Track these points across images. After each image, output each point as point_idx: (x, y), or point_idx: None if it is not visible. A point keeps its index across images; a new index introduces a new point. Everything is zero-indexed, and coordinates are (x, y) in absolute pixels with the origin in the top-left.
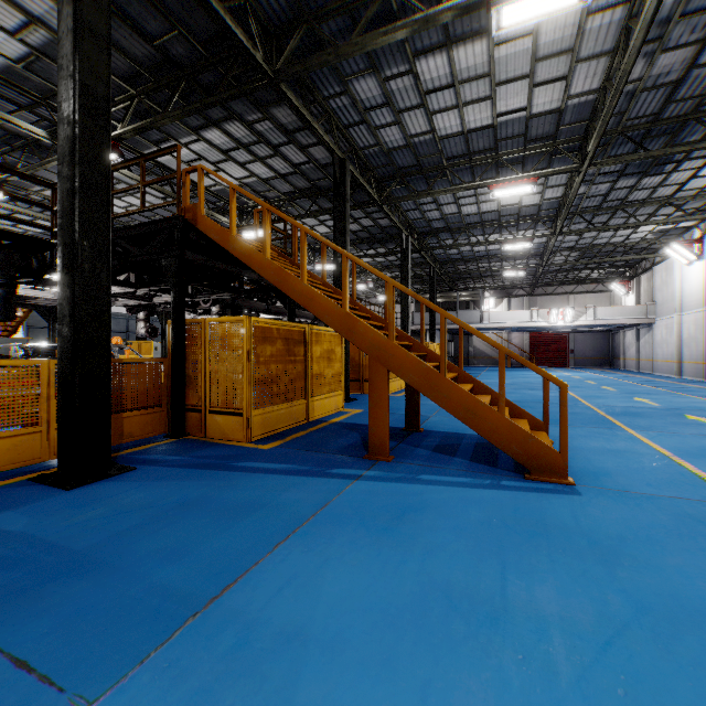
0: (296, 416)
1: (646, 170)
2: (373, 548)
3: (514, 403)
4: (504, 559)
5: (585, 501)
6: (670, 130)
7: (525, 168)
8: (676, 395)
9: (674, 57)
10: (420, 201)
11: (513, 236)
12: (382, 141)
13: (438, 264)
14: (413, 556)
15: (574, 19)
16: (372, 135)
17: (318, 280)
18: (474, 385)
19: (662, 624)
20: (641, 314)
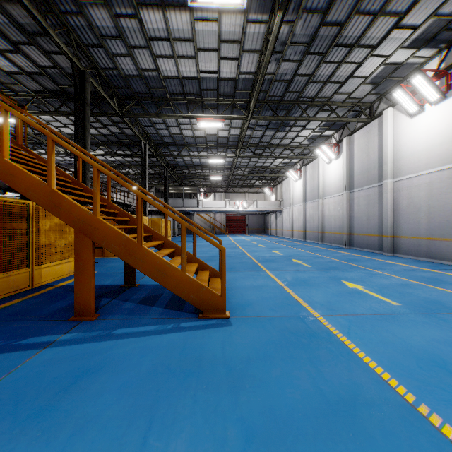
0: (16, 284)
1: (278, 128)
2: (5, 449)
3: (210, 258)
4: (154, 414)
5: (233, 330)
6: (287, 108)
7: (219, 112)
8: (290, 248)
9: (288, 66)
10: (154, 120)
11: (214, 154)
12: (119, 67)
13: (170, 167)
14: (54, 445)
15: (240, 21)
16: (110, 59)
17: (44, 162)
18: (176, 249)
19: (261, 450)
20: (277, 206)
